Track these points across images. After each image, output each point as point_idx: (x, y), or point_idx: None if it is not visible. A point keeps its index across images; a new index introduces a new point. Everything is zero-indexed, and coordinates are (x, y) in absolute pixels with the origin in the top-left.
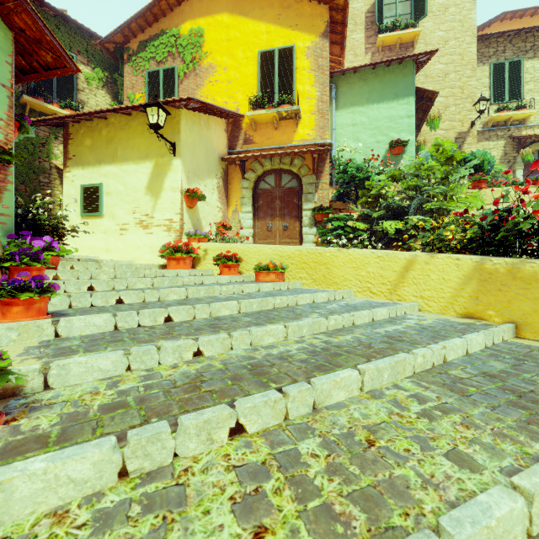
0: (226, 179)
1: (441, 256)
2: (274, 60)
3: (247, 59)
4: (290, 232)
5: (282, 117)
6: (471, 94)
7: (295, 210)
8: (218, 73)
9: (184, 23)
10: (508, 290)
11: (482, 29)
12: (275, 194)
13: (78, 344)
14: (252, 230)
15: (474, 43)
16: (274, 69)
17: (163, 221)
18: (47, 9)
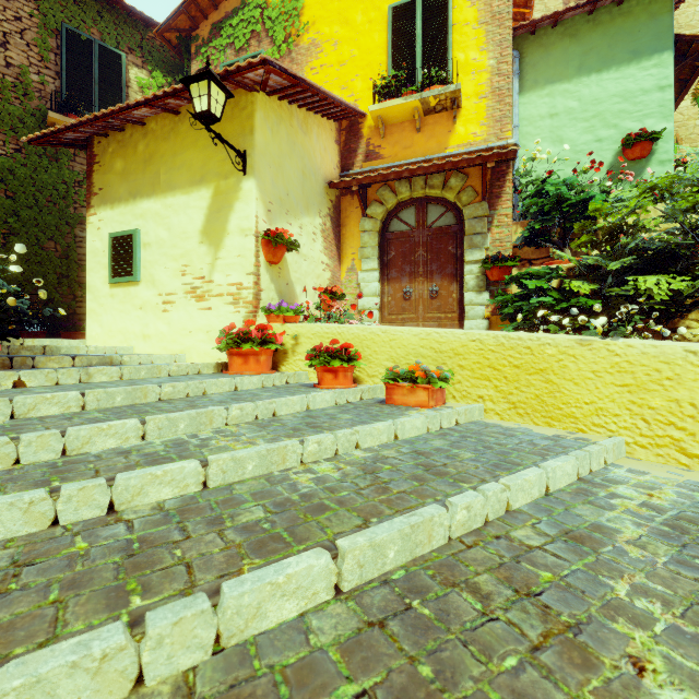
0: (336, 219)
1: None
2: (416, 16)
3: (370, 23)
4: (441, 300)
5: (429, 109)
6: None
7: (450, 263)
8: (325, 53)
9: None
10: None
11: None
12: (417, 240)
13: None
14: (378, 299)
15: None
16: (416, 31)
17: (227, 288)
18: None
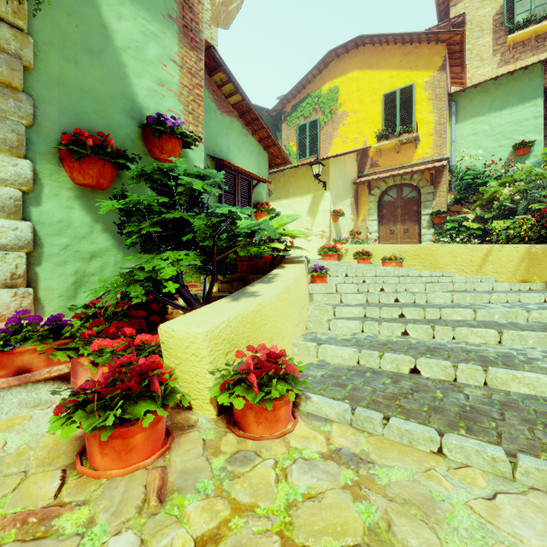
0: (356, 197)
1: (507, 246)
2: (396, 98)
3: (373, 102)
4: (410, 233)
5: (403, 143)
6: None
7: (414, 215)
8: (350, 117)
9: (323, 85)
10: (542, 264)
11: None
12: (397, 204)
13: None
14: (377, 234)
15: None
16: (396, 106)
17: (318, 232)
18: None
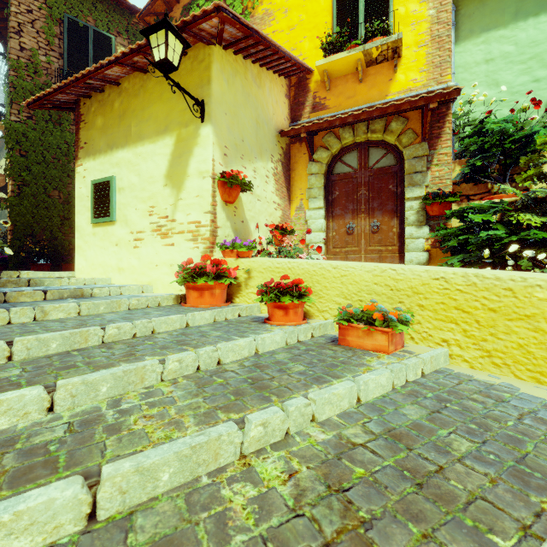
0: (286, 164)
1: None
2: None
3: None
4: (382, 234)
5: (371, 60)
6: None
7: (390, 200)
8: (276, 20)
9: None
10: None
11: None
12: (359, 180)
13: None
14: (323, 234)
15: None
16: None
17: (187, 226)
18: None
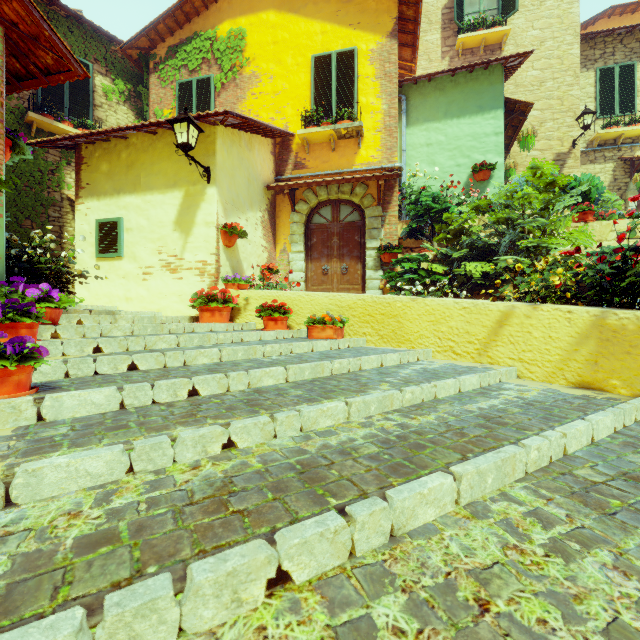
0: (272, 212)
1: (547, 308)
2: (331, 66)
3: (298, 65)
4: (350, 276)
5: (341, 136)
6: (572, 106)
7: (356, 249)
8: (263, 83)
9: (221, 23)
10: (639, 354)
11: (585, 28)
12: (332, 230)
13: (65, 432)
14: (304, 274)
15: (576, 43)
16: (331, 77)
17: (195, 264)
18: (58, 9)
